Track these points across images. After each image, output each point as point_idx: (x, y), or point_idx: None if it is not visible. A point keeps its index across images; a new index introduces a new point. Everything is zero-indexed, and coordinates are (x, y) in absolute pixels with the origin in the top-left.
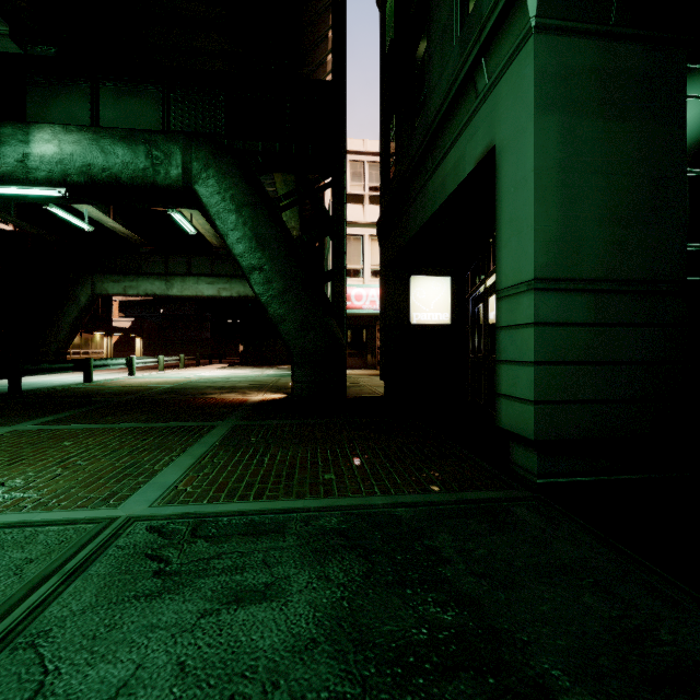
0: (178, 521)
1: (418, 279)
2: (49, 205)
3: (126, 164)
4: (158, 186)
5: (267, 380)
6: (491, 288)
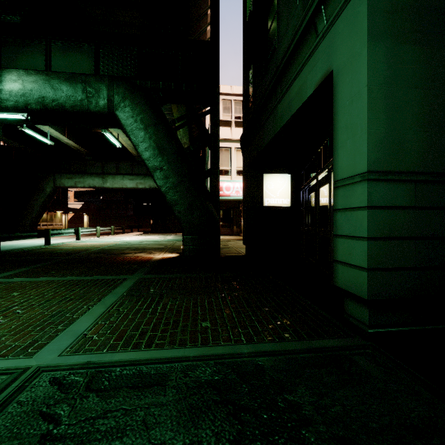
0: (78, 371)
1: (268, 176)
2: (23, 127)
3: (68, 97)
4: (90, 112)
5: (167, 243)
6: (322, 181)
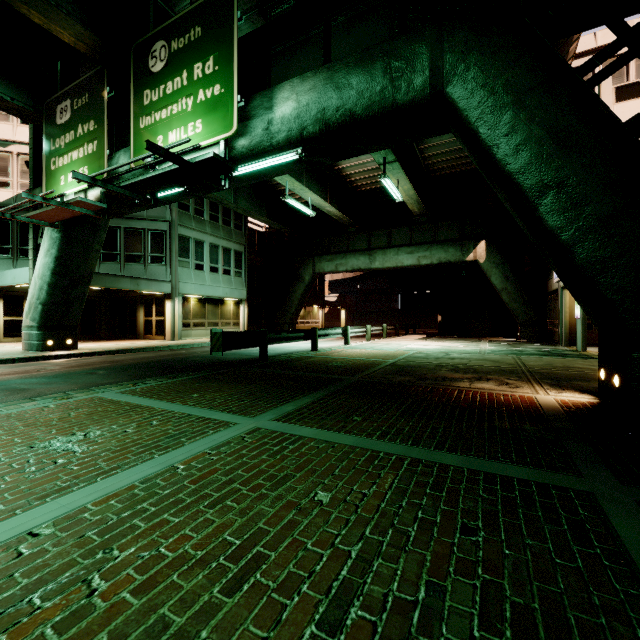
0: None
1: None
2: (286, 196)
3: (360, 93)
4: (397, 107)
5: (503, 359)
6: None
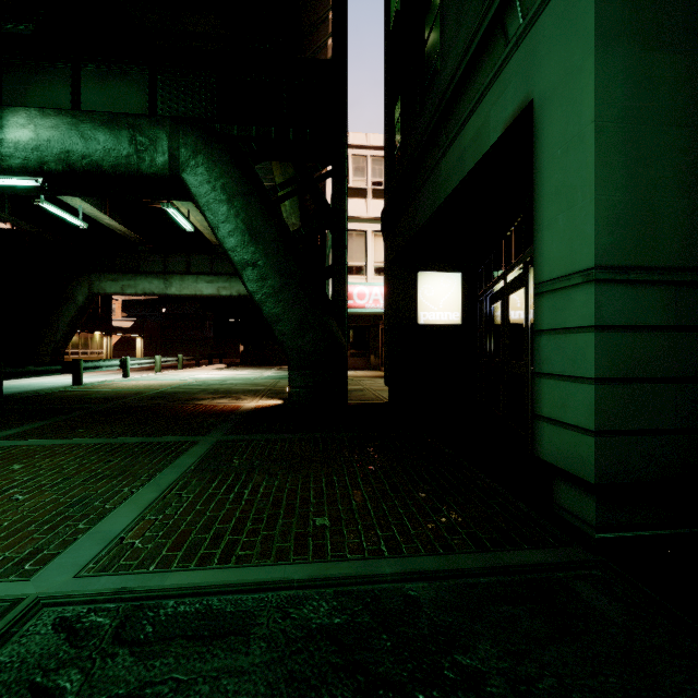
0: (104, 606)
1: (426, 275)
2: (40, 200)
3: (108, 151)
4: (142, 175)
5: (265, 382)
6: (513, 283)
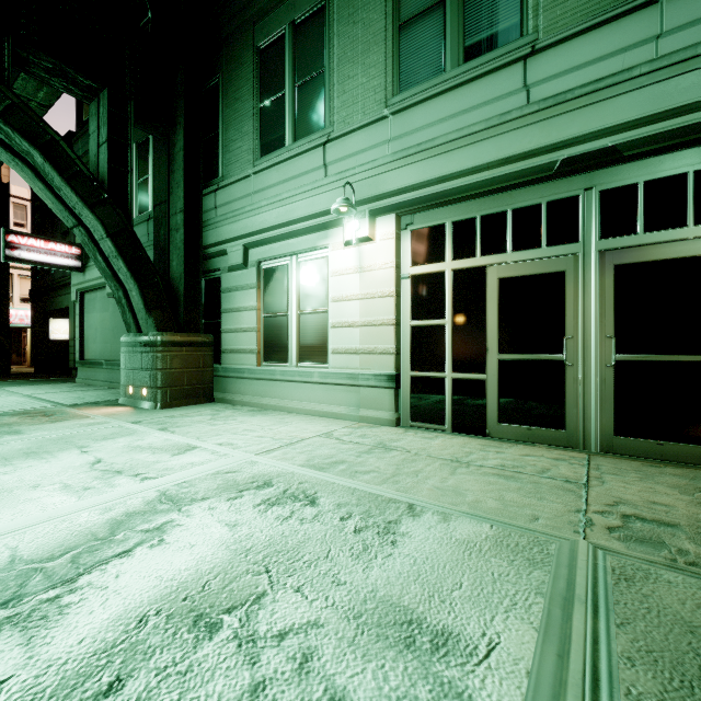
0: None
1: (54, 320)
2: None
3: None
4: None
5: None
6: None
